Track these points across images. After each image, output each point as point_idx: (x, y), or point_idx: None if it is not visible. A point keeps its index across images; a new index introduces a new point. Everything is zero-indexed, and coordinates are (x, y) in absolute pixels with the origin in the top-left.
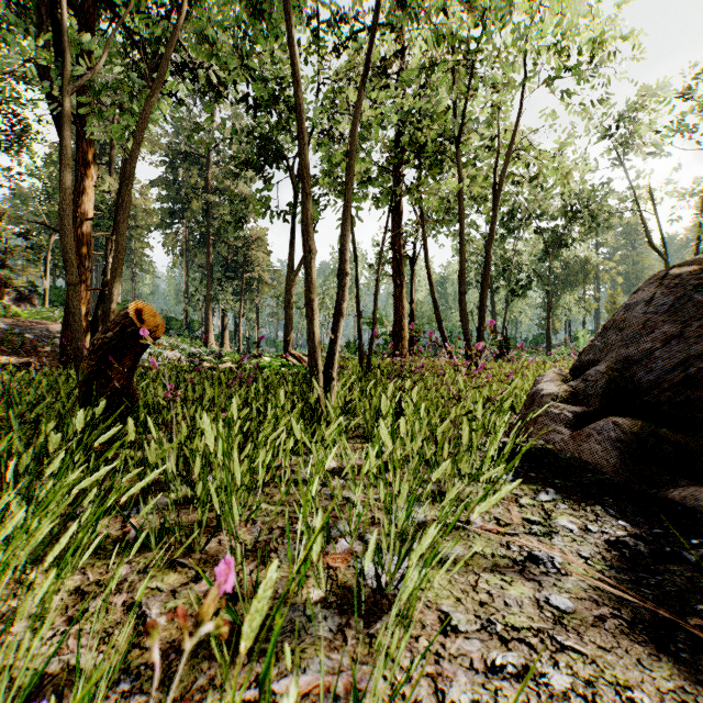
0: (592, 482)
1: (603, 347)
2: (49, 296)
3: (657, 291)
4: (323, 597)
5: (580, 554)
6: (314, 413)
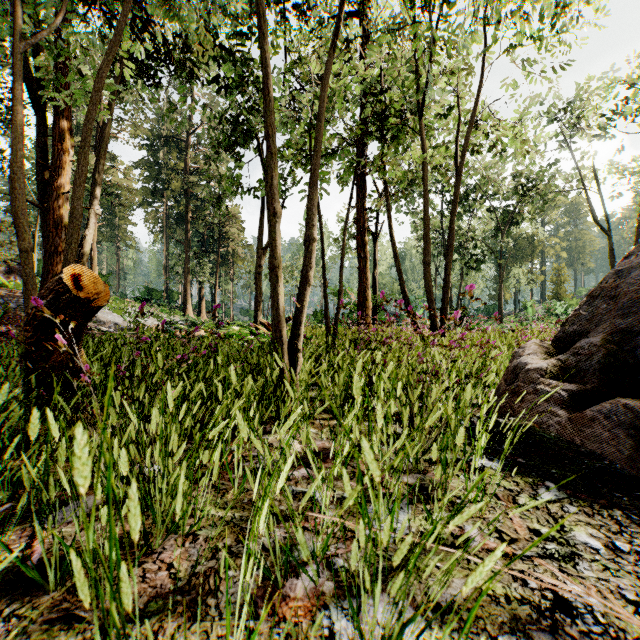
0: (592, 471)
1: (591, 317)
2: (39, 268)
3: None
4: None
5: (623, 594)
6: (278, 388)
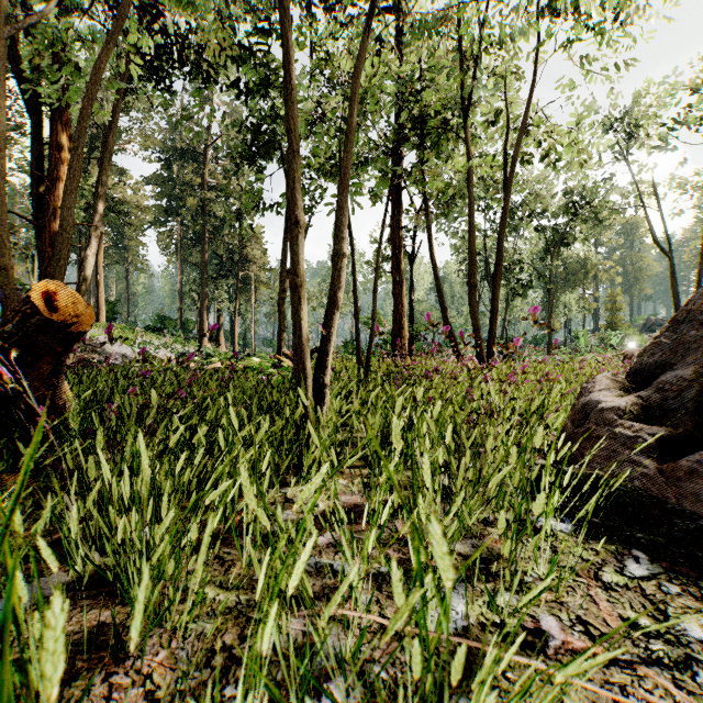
0: (687, 535)
1: (675, 346)
2: None
3: None
4: None
5: None
6: (300, 431)
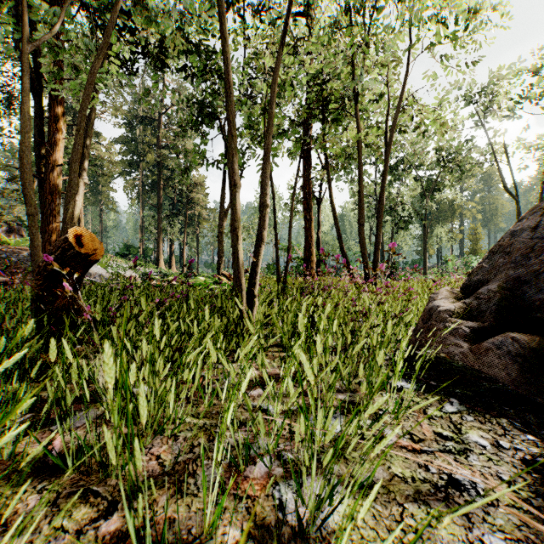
0: (489, 391)
1: (491, 269)
2: None
3: (541, 219)
4: (239, 539)
5: (500, 477)
6: (238, 326)
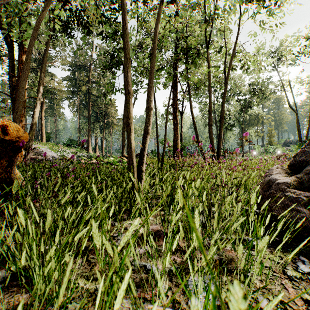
0: None
1: None
2: None
3: None
4: None
5: None
6: (130, 193)
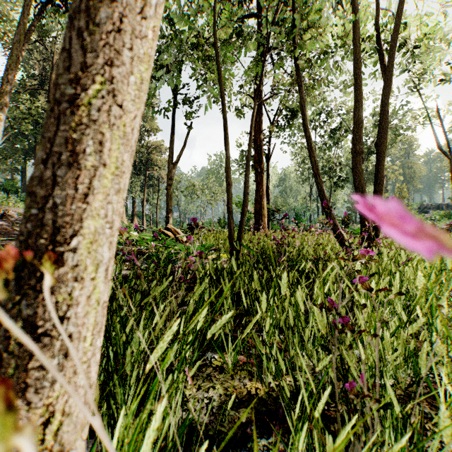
0: None
1: None
2: (6, 186)
3: None
4: None
5: None
6: None
